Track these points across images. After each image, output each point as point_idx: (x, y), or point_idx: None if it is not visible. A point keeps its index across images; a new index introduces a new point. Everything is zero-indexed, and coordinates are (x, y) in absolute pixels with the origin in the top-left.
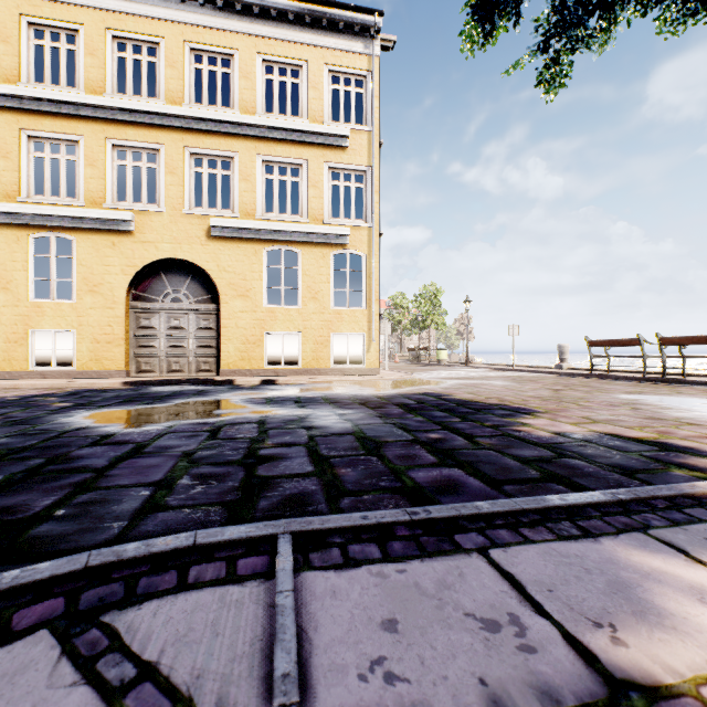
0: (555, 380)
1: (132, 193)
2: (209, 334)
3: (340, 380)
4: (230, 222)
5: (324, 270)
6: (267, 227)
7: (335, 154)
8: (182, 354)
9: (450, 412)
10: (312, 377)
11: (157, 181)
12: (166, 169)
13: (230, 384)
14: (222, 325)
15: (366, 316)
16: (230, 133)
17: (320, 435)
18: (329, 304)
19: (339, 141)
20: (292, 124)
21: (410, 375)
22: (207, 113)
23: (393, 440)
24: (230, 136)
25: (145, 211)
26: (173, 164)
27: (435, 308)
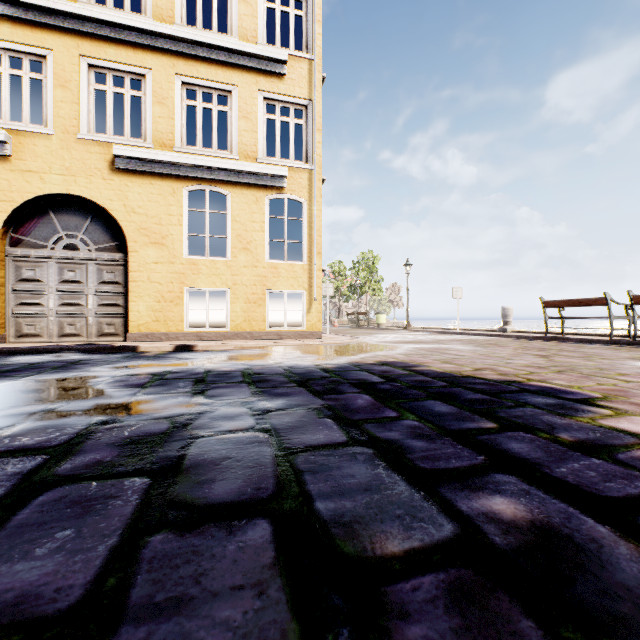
0: (517, 343)
1: (8, 109)
2: (114, 289)
3: (275, 345)
4: (139, 152)
5: (257, 216)
6: (187, 160)
7: (270, 82)
8: (79, 313)
9: (455, 401)
10: (241, 341)
11: (44, 96)
12: (55, 81)
13: (131, 352)
14: (130, 278)
15: (306, 271)
16: (140, 44)
17: (172, 521)
18: (264, 256)
19: (275, 67)
20: (218, 39)
21: (356, 338)
22: (108, 14)
23: (404, 548)
24: (140, 48)
25: (26, 132)
26: (65, 75)
27: (372, 275)
